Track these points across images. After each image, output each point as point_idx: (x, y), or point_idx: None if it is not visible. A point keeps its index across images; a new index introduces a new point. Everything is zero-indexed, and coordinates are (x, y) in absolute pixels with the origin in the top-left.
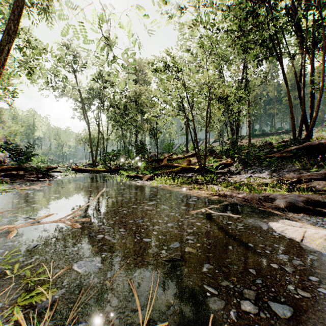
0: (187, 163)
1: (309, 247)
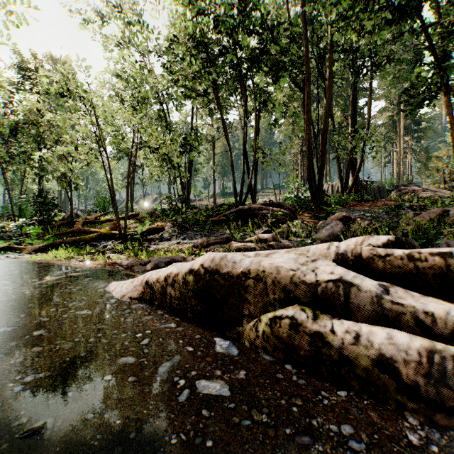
0: (112, 227)
1: (112, 294)
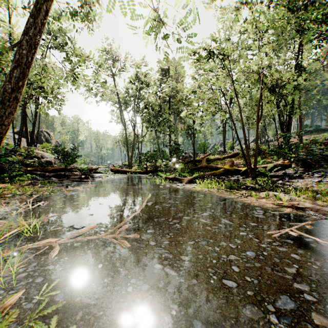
0: (230, 164)
1: None
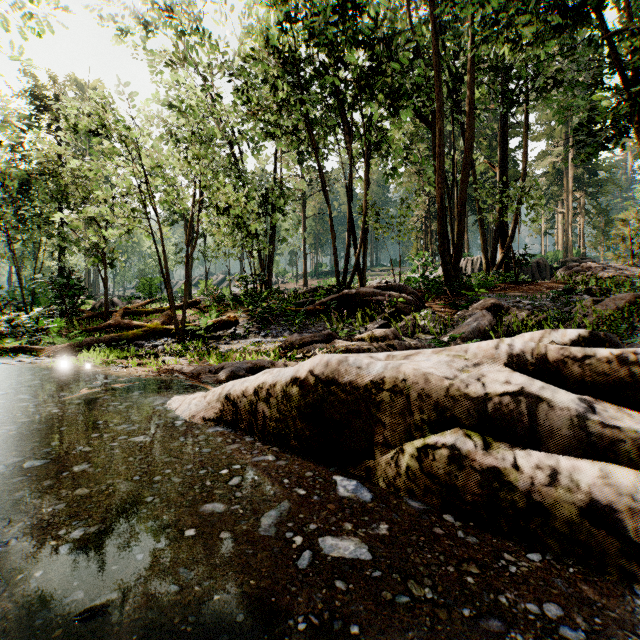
0: (164, 320)
1: (175, 414)
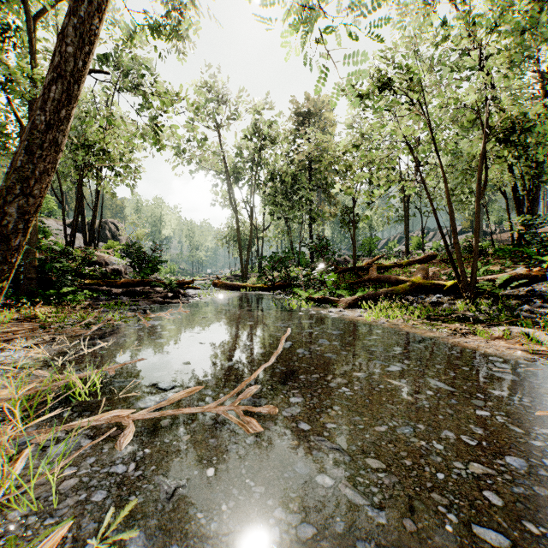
0: (422, 274)
1: None
